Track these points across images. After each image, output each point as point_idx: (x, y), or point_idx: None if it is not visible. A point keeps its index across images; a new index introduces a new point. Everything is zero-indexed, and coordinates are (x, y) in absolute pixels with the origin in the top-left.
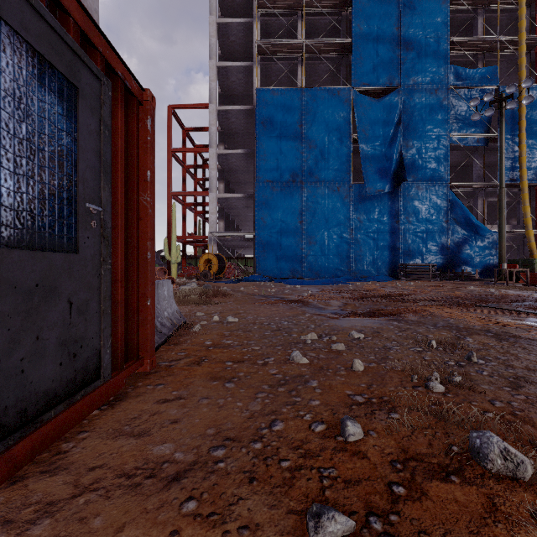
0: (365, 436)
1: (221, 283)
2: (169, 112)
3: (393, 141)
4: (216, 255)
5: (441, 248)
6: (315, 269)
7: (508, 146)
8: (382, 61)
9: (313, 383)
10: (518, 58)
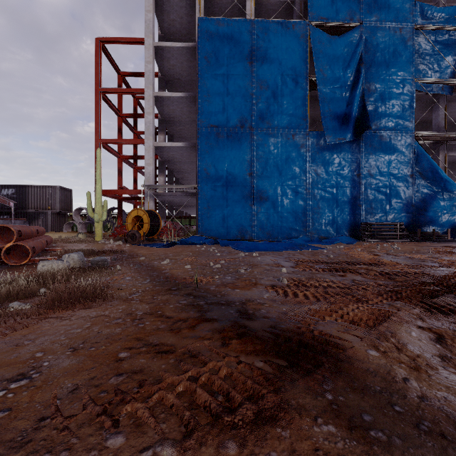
0: None
1: (150, 247)
2: (96, 46)
3: (354, 83)
4: (148, 211)
5: (406, 205)
6: (267, 229)
7: None
8: None
9: None
10: None
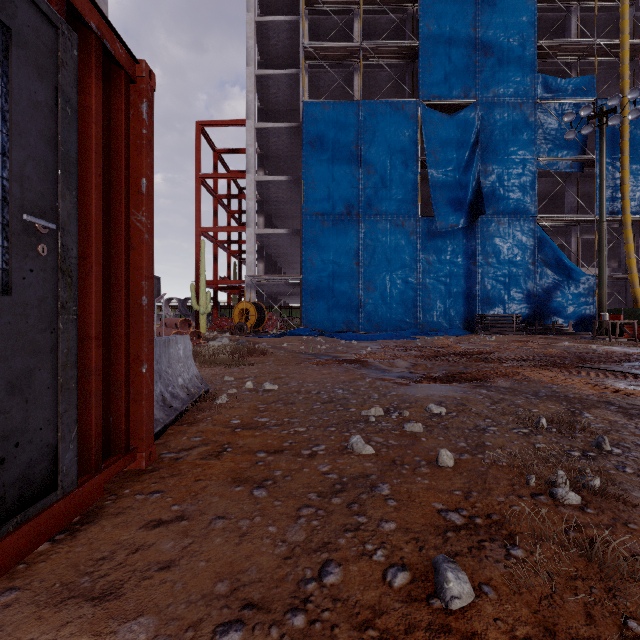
0: (477, 598)
1: (260, 337)
2: (196, 130)
3: (468, 165)
4: (254, 304)
5: (527, 296)
6: (375, 321)
7: (607, 172)
8: (455, 69)
9: (383, 488)
10: (620, 65)
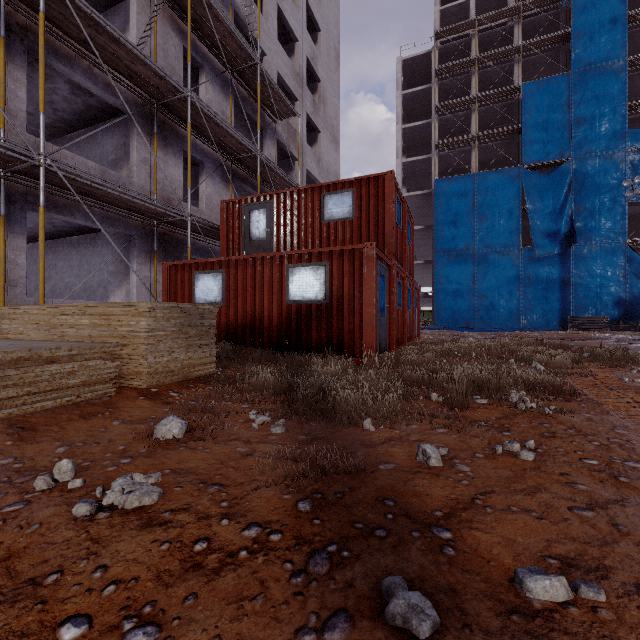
0: None
1: None
2: None
3: (562, 208)
4: None
5: (618, 302)
6: (486, 321)
7: None
8: (552, 138)
9: None
10: None
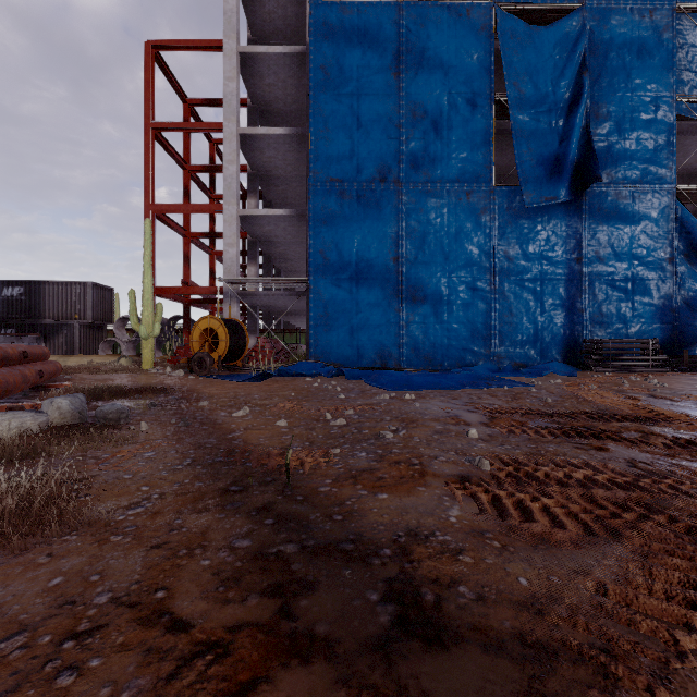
0: None
1: (226, 380)
2: (147, 55)
3: (572, 105)
4: (226, 321)
5: (661, 310)
6: (424, 350)
7: None
8: None
9: None
10: None
